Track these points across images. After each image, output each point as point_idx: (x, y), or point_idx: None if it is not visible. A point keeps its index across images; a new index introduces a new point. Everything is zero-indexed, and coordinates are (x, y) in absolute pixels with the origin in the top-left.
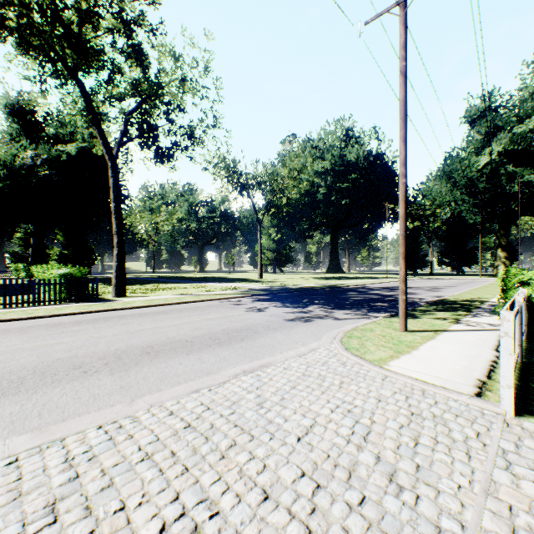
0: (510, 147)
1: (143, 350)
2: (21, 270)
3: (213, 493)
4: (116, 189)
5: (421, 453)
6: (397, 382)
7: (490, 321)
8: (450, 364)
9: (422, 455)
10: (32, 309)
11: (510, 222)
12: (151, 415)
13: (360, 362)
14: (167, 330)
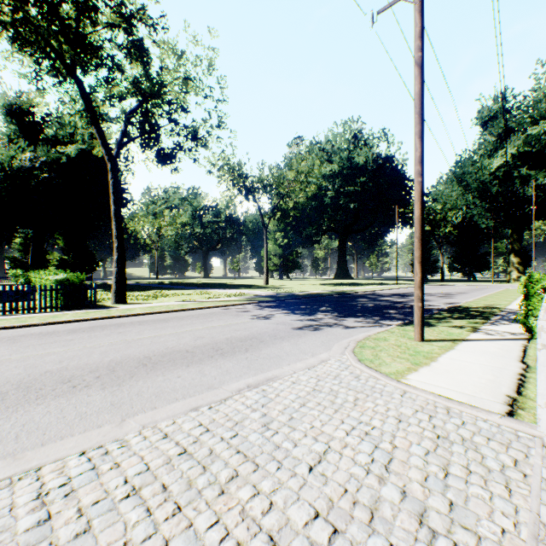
0: (524, 149)
1: (140, 362)
2: (20, 276)
3: (209, 541)
4: (116, 192)
5: (453, 486)
6: (418, 399)
7: (510, 330)
8: (474, 377)
9: (455, 489)
10: (26, 316)
11: (523, 226)
12: (142, 439)
13: (375, 375)
14: (167, 340)
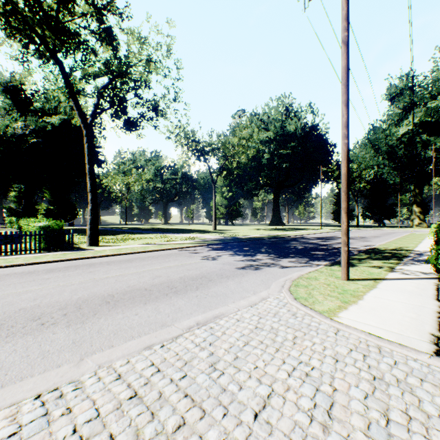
0: (424, 119)
1: (104, 300)
2: (14, 223)
3: None
4: (90, 153)
5: (397, 436)
6: (350, 337)
7: (421, 269)
8: (398, 315)
9: (398, 439)
10: (13, 257)
11: (424, 182)
12: (97, 380)
13: (310, 313)
14: (129, 278)
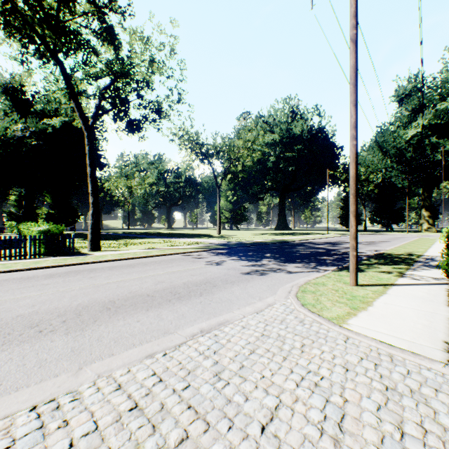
0: (433, 121)
1: (104, 306)
2: (14, 227)
3: None
4: (91, 156)
5: None
6: (361, 345)
7: (432, 275)
8: (409, 322)
9: None
10: (12, 262)
11: (433, 186)
12: (95, 390)
13: (318, 320)
14: (131, 284)
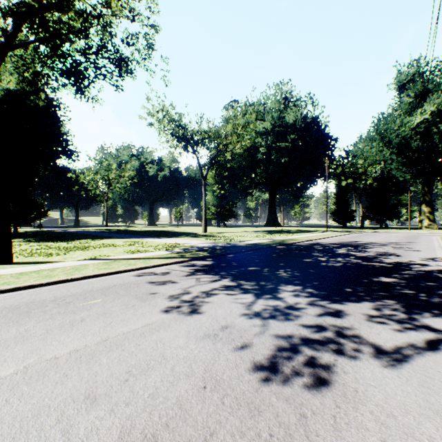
0: None
1: None
2: None
3: None
4: None
5: None
6: None
7: None
8: None
9: None
10: None
11: (437, 179)
12: None
13: None
14: None
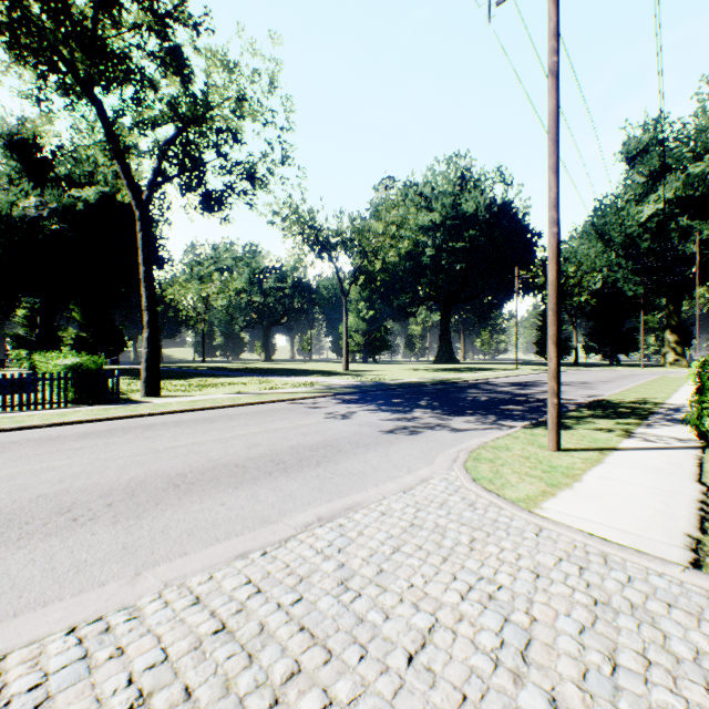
0: (683, 192)
1: (170, 481)
2: (24, 359)
3: None
4: (146, 248)
5: (628, 689)
6: (560, 539)
7: (675, 434)
8: (636, 506)
9: (630, 693)
10: (24, 414)
11: (683, 294)
12: (162, 605)
13: (496, 503)
14: (210, 448)
